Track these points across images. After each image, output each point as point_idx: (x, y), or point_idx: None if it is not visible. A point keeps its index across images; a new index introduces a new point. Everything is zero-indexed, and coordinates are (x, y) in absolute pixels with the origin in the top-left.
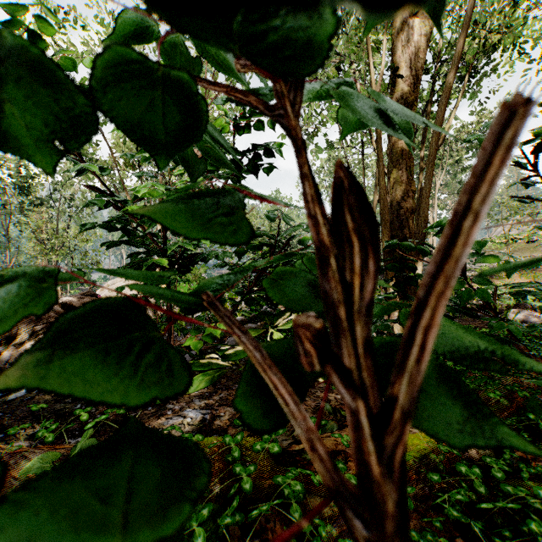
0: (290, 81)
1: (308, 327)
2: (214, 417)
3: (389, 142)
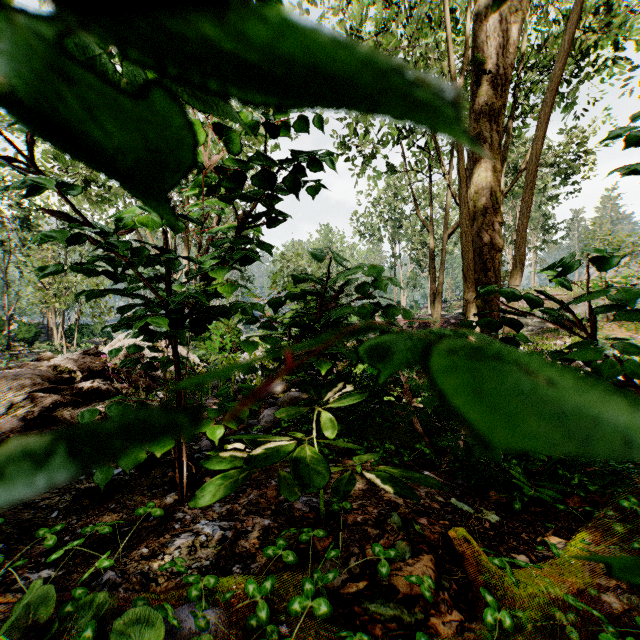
0: None
1: None
2: (238, 533)
3: (469, 161)
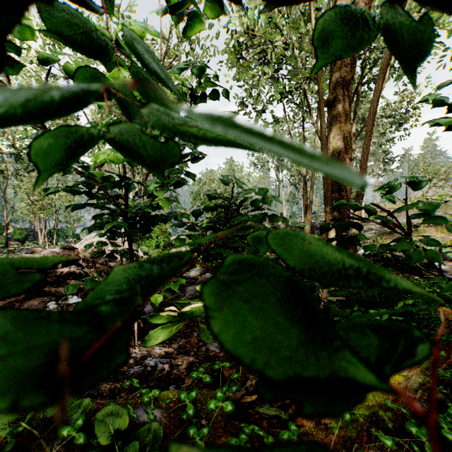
0: None
1: None
2: (172, 366)
3: (329, 116)
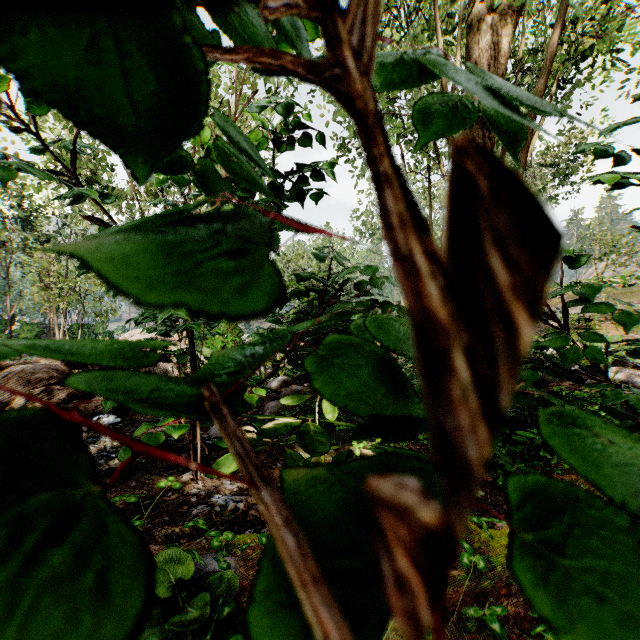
0: (354, 5)
1: (406, 516)
2: (249, 505)
3: None
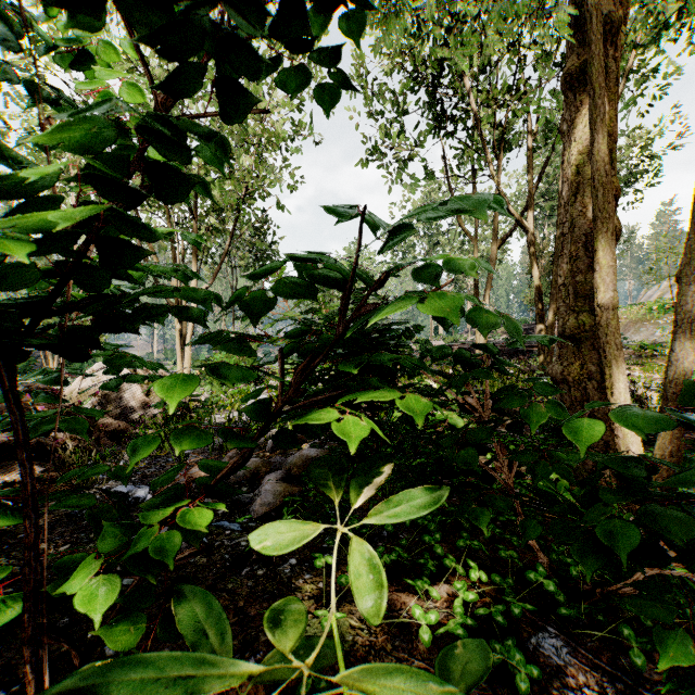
0: None
1: None
2: None
3: (568, 108)
